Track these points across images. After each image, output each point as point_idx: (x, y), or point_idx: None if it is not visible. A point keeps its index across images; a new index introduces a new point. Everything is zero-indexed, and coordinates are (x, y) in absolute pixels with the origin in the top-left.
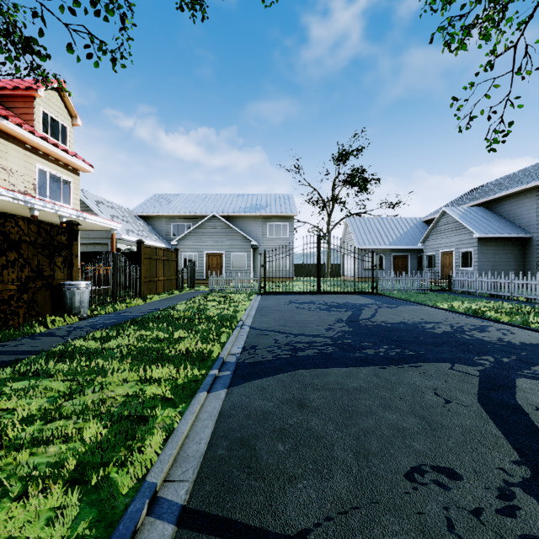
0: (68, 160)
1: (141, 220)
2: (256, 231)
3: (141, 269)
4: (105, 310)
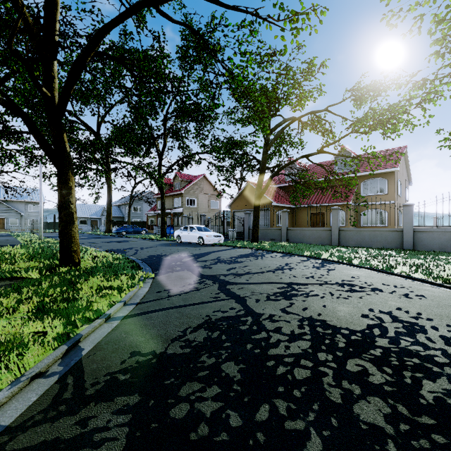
0: None
1: None
2: (22, 208)
3: None
4: None
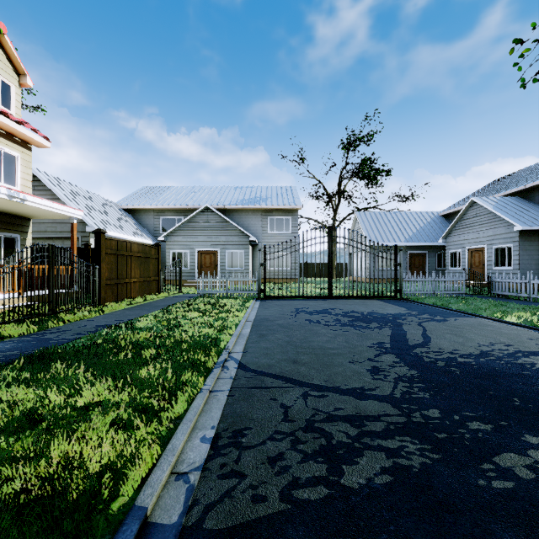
0: (10, 127)
1: (126, 213)
2: (255, 226)
3: (100, 269)
4: (22, 329)
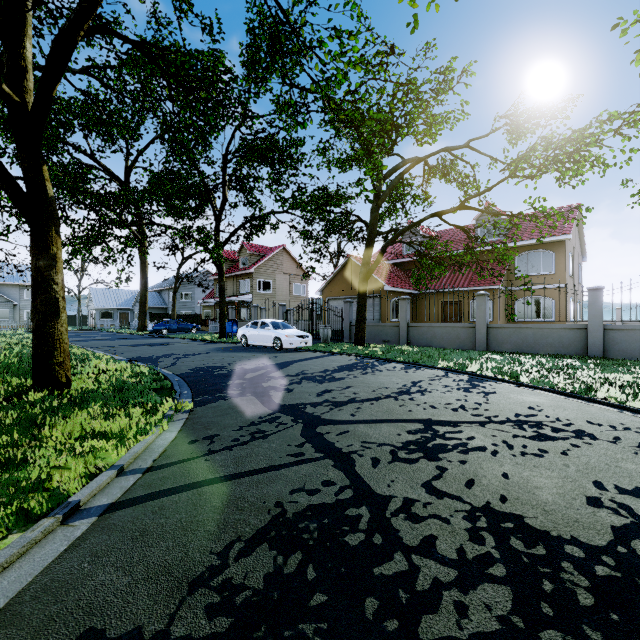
0: None
1: None
2: (15, 294)
3: None
4: None
